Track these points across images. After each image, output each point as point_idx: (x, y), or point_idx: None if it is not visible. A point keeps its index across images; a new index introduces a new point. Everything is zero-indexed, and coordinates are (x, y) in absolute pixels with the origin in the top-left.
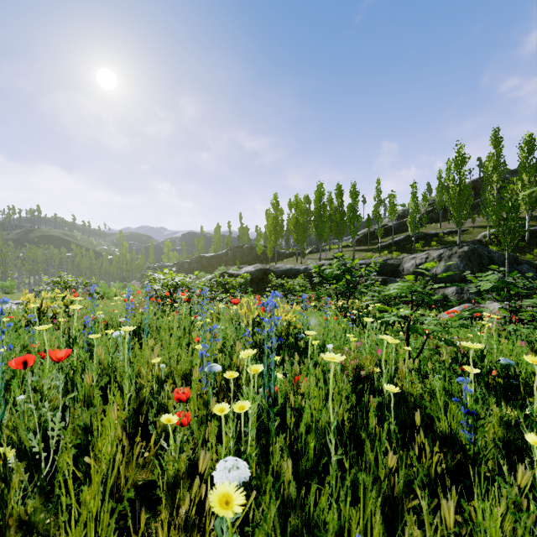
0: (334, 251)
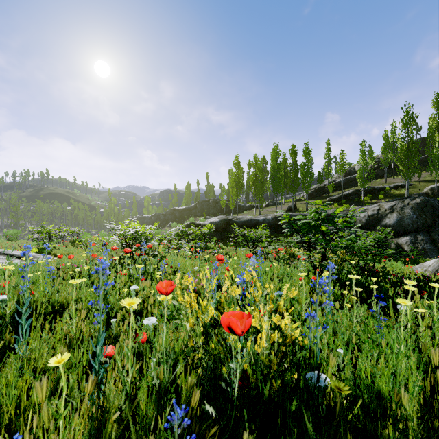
0: (288, 204)
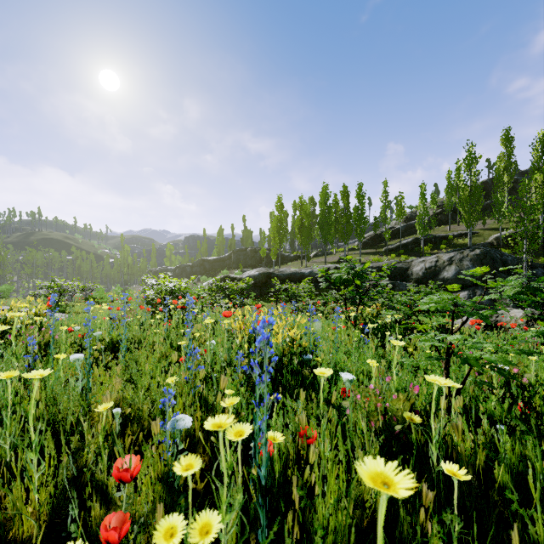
0: (340, 254)
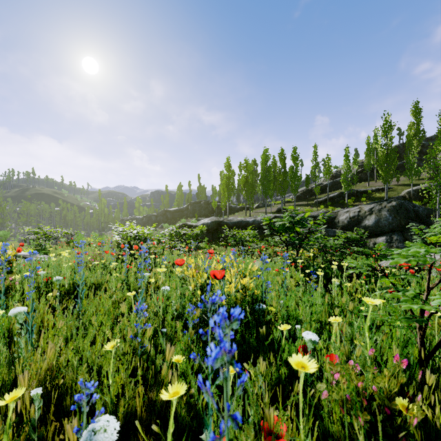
0: (277, 206)
